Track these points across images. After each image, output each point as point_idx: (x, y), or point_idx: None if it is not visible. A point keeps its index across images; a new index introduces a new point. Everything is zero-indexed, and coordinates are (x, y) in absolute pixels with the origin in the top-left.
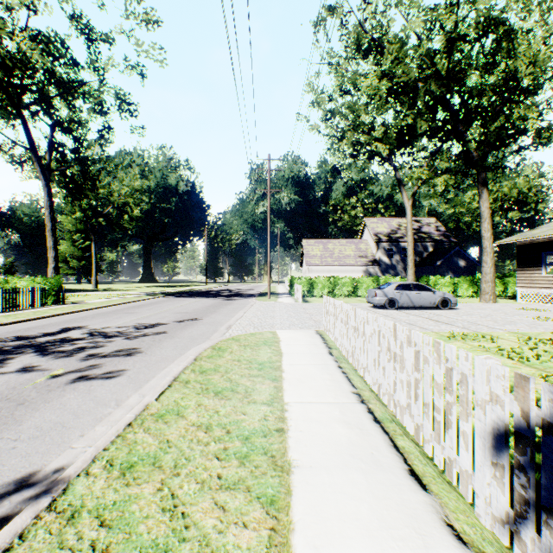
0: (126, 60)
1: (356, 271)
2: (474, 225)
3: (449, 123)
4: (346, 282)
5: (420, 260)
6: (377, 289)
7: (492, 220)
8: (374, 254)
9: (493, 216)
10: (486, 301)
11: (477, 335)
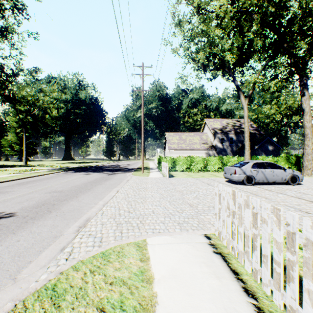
0: None
1: (201, 153)
2: (271, 125)
3: (279, 41)
4: (199, 160)
5: (242, 146)
6: (234, 167)
7: (280, 122)
8: (212, 142)
9: (283, 119)
10: (308, 175)
11: None
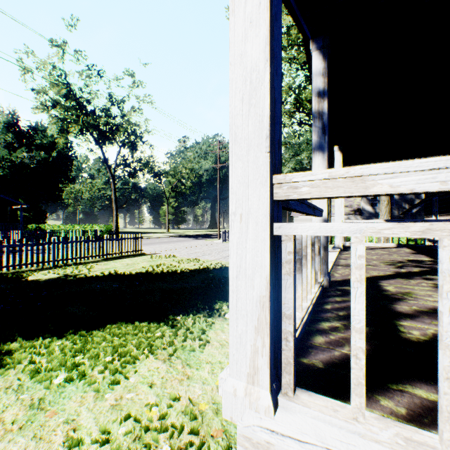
0: (133, 108)
1: None
2: None
3: None
4: None
5: (408, 208)
6: None
7: None
8: (360, 203)
9: None
10: None
11: (199, 261)
